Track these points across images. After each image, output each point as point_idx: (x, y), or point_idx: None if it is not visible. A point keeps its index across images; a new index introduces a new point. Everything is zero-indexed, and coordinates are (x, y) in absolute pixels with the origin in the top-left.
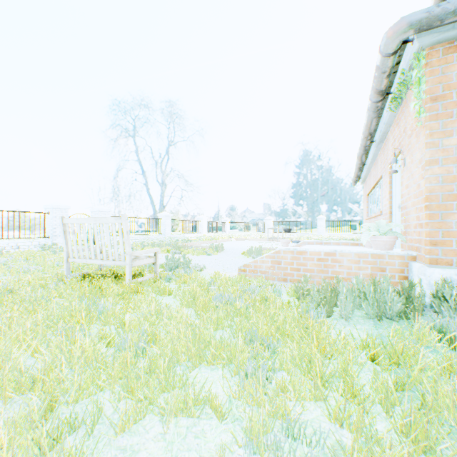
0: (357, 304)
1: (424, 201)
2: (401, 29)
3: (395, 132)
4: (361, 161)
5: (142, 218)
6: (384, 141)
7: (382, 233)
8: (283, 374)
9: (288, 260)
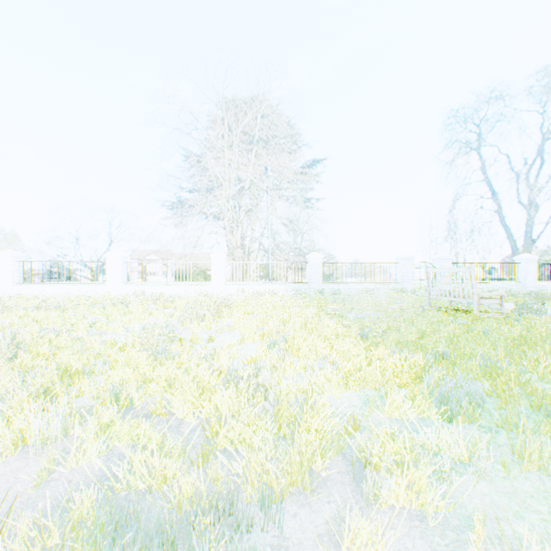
0: None
1: None
2: None
3: None
4: None
5: (489, 263)
6: None
7: None
8: None
9: None
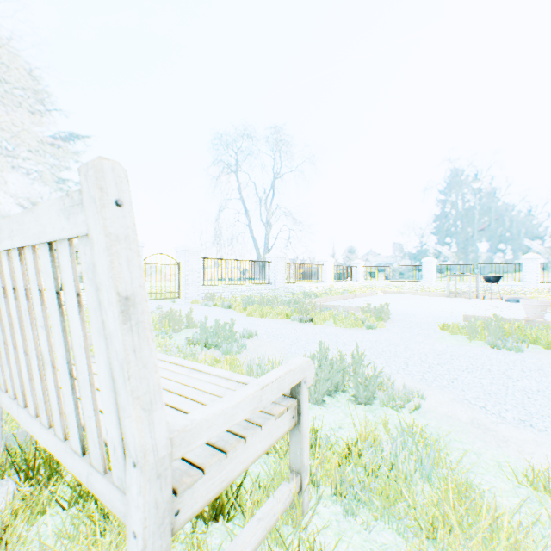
0: None
1: None
2: None
3: None
4: None
5: (244, 260)
6: None
7: None
8: None
9: None
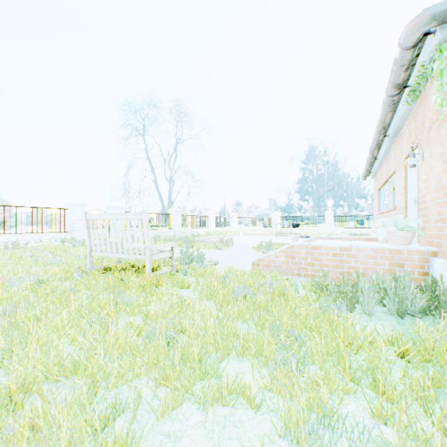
0: (377, 300)
1: (446, 196)
2: (423, 21)
3: (412, 126)
4: (373, 156)
5: (154, 213)
6: (398, 134)
7: (399, 228)
8: (311, 368)
9: (302, 255)
